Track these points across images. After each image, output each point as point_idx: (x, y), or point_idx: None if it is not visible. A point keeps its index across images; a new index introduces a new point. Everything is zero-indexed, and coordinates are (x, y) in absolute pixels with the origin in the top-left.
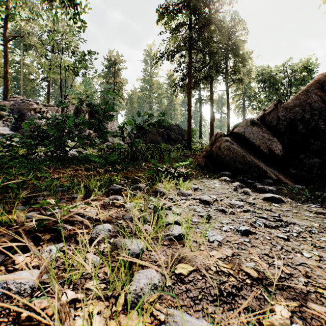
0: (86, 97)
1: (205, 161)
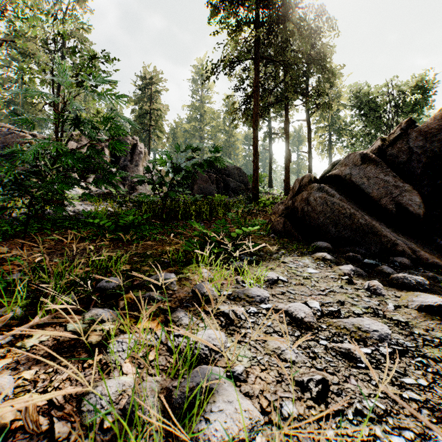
0: (63, 104)
1: (283, 222)
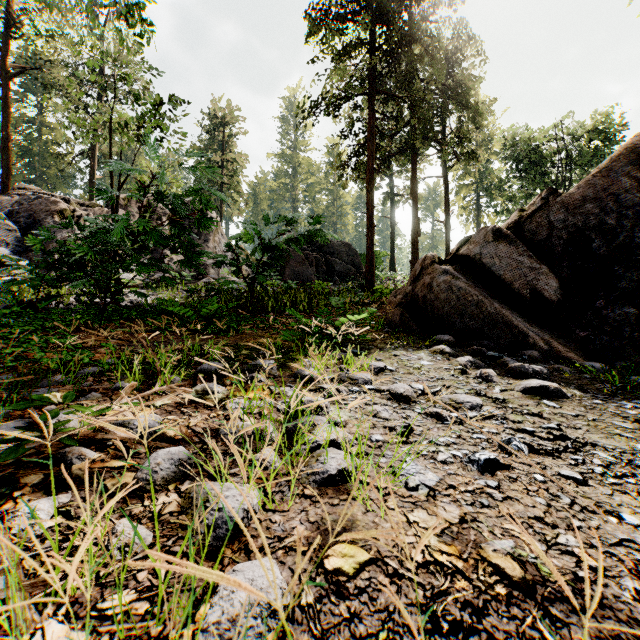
0: (152, 178)
1: (400, 313)
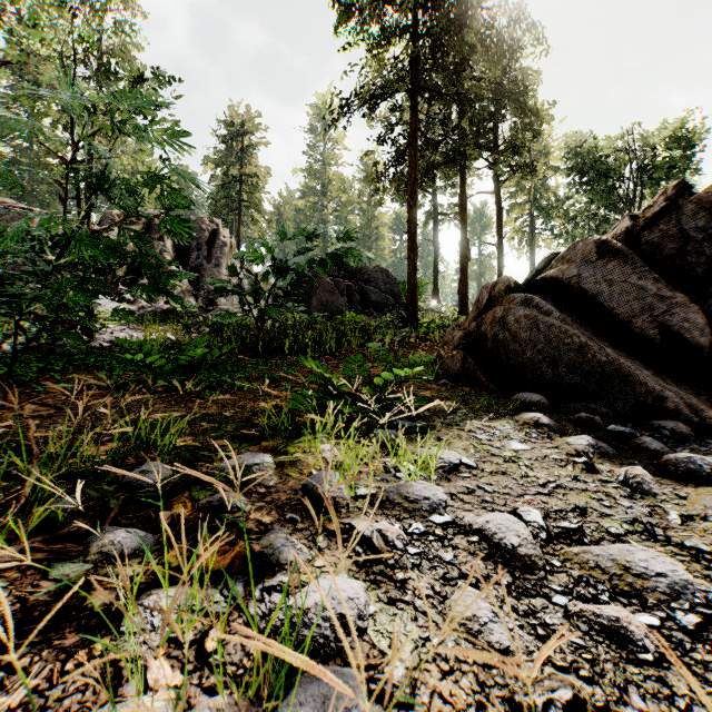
0: (71, 146)
1: (461, 359)
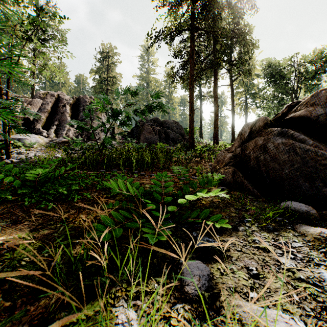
0: None
1: (231, 172)
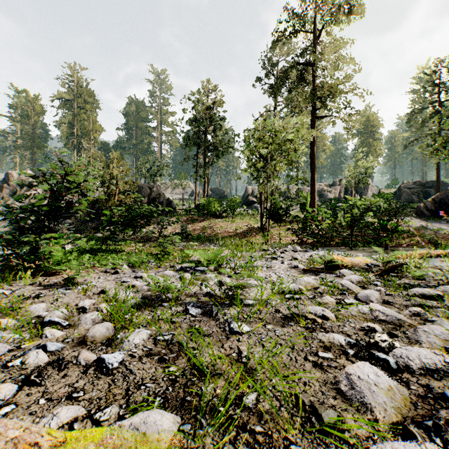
0: None
1: (413, 213)
